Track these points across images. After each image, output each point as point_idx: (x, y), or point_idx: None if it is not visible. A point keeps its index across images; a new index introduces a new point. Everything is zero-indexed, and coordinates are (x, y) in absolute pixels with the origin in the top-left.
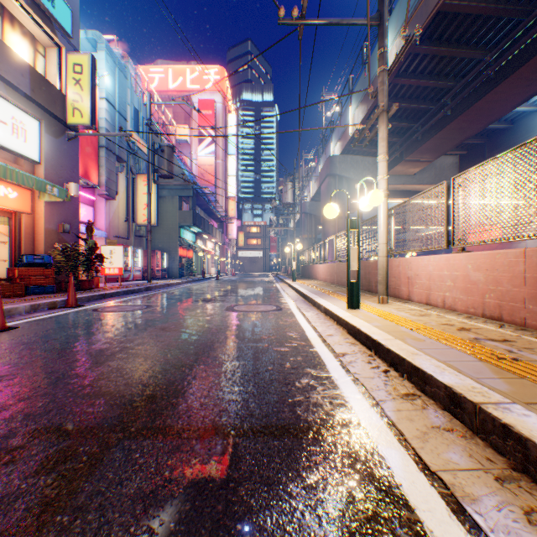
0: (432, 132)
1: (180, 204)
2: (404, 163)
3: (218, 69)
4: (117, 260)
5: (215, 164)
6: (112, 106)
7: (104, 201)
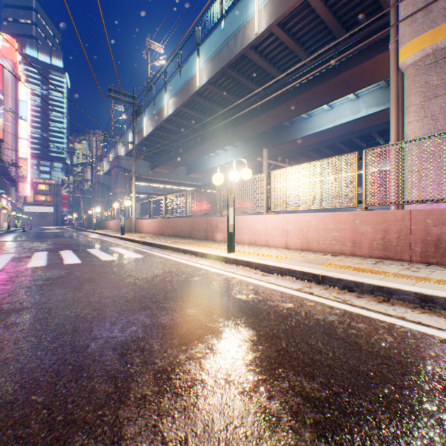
0: (169, 159)
1: None
2: (160, 168)
3: (8, 37)
4: None
5: (3, 124)
6: None
7: None
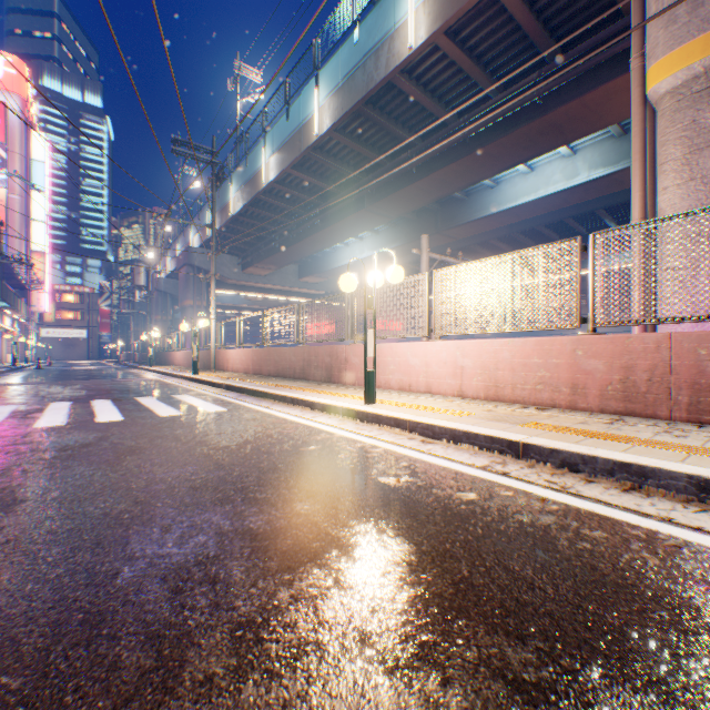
0: (270, 254)
1: None
2: (256, 267)
3: (14, 59)
4: None
5: (7, 198)
6: None
7: None
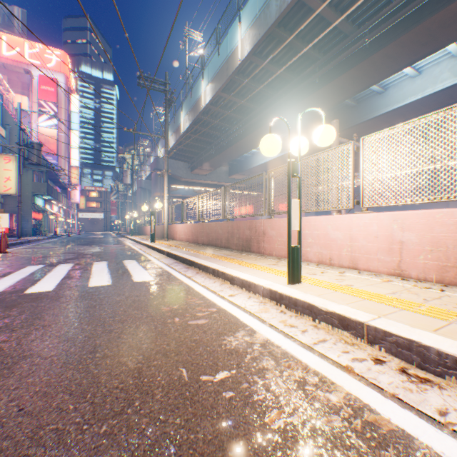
0: (208, 159)
1: (34, 176)
2: (199, 169)
3: (61, 52)
4: (5, 223)
5: (57, 135)
6: None
7: None
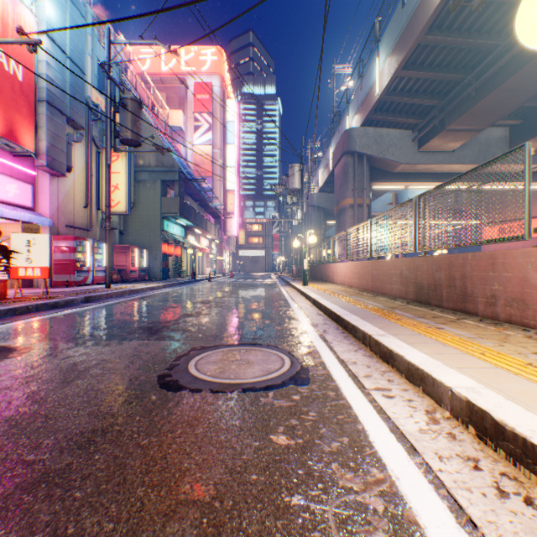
0: (497, 80)
1: (165, 191)
2: (446, 133)
3: (216, 49)
4: (39, 256)
5: (212, 153)
6: (58, 47)
7: (48, 178)
